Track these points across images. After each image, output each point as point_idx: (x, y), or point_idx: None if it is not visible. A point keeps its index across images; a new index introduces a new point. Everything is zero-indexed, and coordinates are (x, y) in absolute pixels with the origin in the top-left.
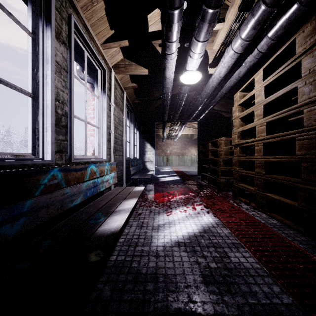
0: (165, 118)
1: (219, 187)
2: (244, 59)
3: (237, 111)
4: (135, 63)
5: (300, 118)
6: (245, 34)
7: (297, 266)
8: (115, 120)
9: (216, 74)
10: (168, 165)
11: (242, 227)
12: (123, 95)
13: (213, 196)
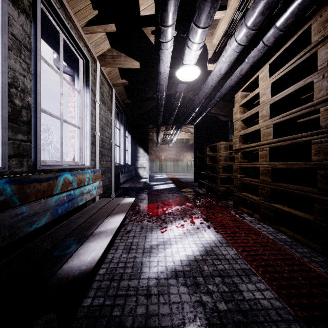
0: (159, 121)
1: (218, 196)
2: (247, 53)
3: (238, 112)
4: (124, 54)
5: (311, 119)
6: (251, 22)
7: (326, 302)
8: (101, 120)
9: (215, 71)
10: (163, 171)
11: (250, 245)
12: (111, 93)
13: (212, 207)
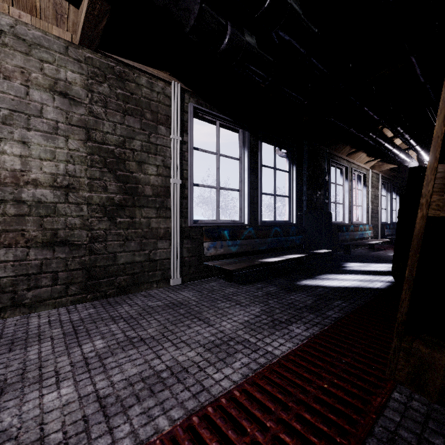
0: None
1: None
2: None
3: None
4: (386, 163)
5: None
6: None
7: None
8: (371, 198)
9: None
10: None
11: None
12: (378, 176)
13: None
